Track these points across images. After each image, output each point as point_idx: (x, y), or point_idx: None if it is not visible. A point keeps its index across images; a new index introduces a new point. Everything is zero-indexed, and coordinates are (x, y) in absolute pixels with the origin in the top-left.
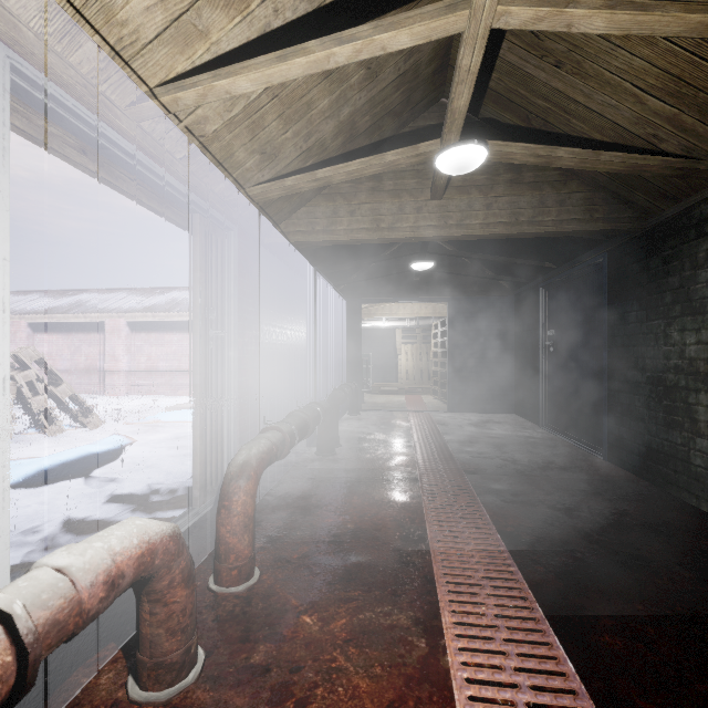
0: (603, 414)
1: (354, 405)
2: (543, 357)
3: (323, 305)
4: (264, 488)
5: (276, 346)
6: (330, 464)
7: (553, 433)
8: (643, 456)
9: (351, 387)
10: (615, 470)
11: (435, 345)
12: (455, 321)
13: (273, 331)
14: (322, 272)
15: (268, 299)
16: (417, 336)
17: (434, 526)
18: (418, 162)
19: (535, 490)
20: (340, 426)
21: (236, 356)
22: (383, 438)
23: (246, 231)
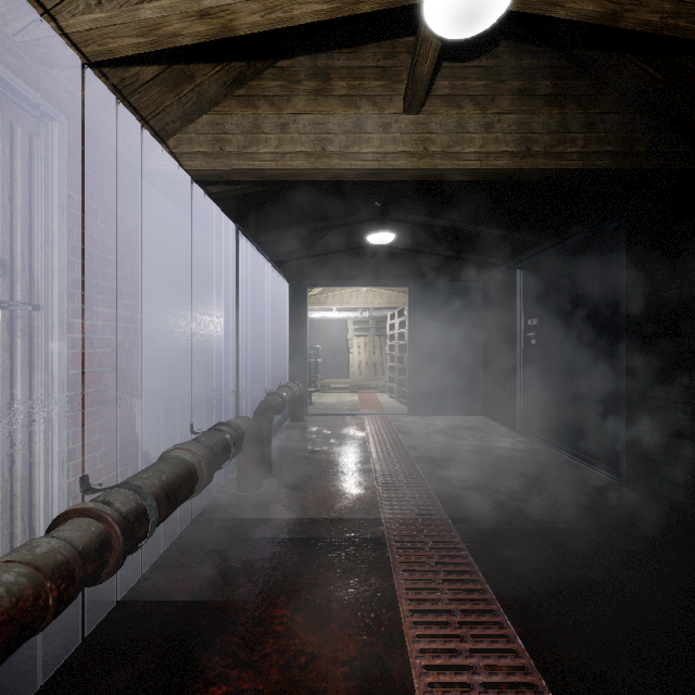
0: (619, 425)
1: (298, 409)
2: (522, 351)
3: (260, 287)
4: (120, 586)
5: (173, 336)
6: (251, 513)
7: (537, 442)
8: (692, 489)
9: (292, 390)
10: (646, 505)
11: (391, 338)
12: (416, 309)
13: (168, 312)
14: (253, 240)
15: (155, 262)
16: (370, 329)
17: (430, 688)
18: (393, 2)
19: (566, 557)
20: (278, 439)
21: (65, 351)
22: (332, 458)
23: (95, 136)
